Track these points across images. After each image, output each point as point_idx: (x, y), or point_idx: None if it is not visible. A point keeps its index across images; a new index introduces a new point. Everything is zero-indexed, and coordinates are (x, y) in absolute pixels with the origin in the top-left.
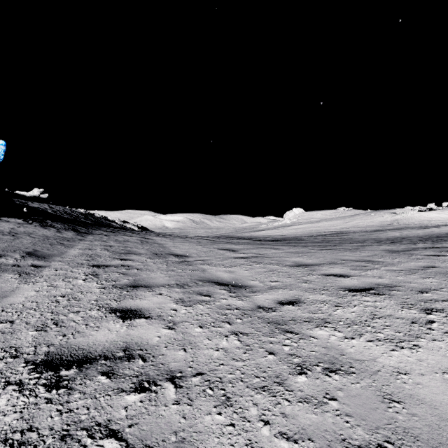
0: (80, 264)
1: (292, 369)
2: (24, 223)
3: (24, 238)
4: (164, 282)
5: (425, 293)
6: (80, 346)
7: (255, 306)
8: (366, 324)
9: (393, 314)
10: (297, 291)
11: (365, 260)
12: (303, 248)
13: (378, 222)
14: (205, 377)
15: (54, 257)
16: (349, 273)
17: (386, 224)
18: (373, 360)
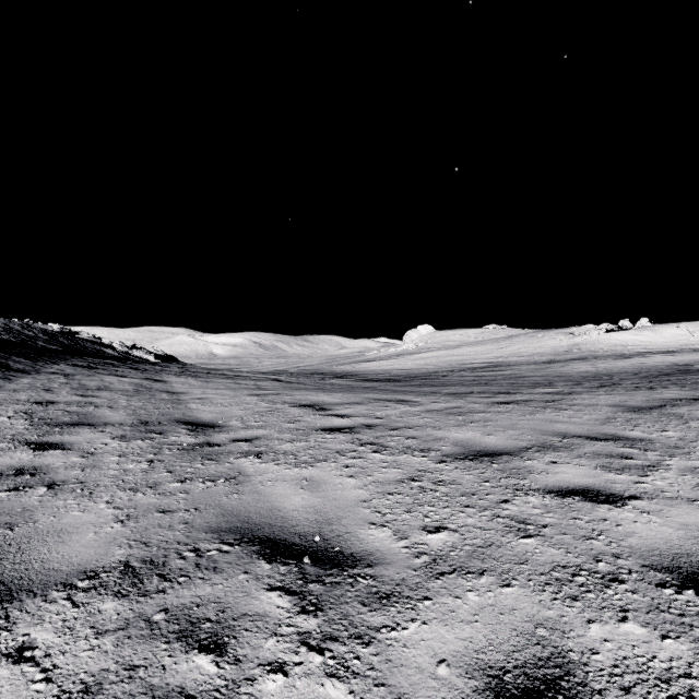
0: None
1: None
2: None
3: None
4: (87, 557)
5: None
6: None
7: None
8: None
9: None
10: (526, 591)
11: (607, 434)
12: (456, 399)
13: (549, 348)
14: None
15: None
16: (611, 483)
17: (562, 351)
18: None
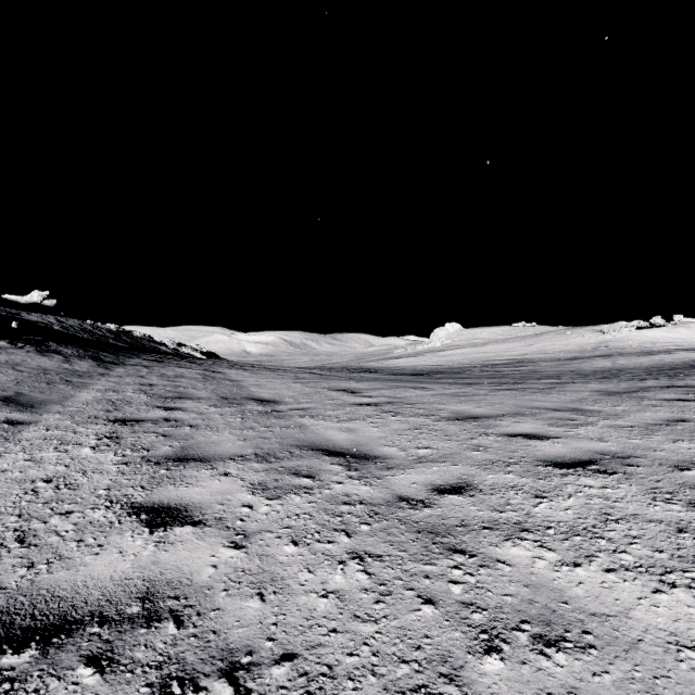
0: (92, 417)
1: (473, 639)
2: (10, 347)
3: (4, 372)
4: (235, 451)
5: (687, 470)
6: (57, 590)
7: (394, 498)
8: (596, 534)
9: (640, 513)
10: (464, 467)
11: (570, 408)
12: (465, 387)
13: (576, 346)
14: (299, 665)
15: (49, 406)
16: (548, 432)
17: (589, 348)
18: (624, 615)
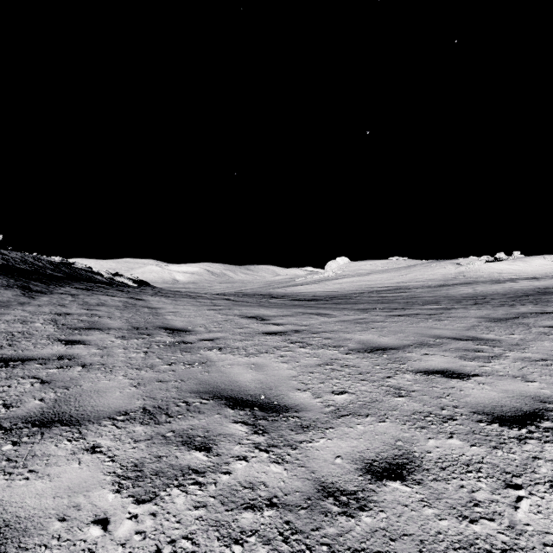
0: None
1: None
2: None
3: None
4: (119, 404)
5: None
6: None
7: (315, 489)
8: None
9: None
10: (393, 424)
11: (469, 336)
12: (363, 313)
13: (440, 275)
14: None
15: None
16: (463, 367)
17: (451, 277)
18: None
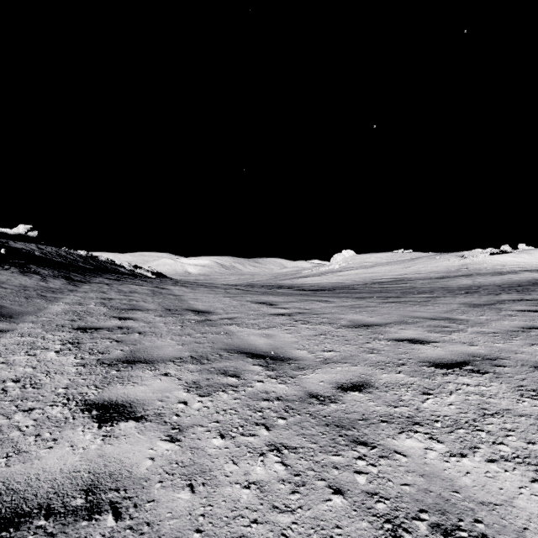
0: (59, 326)
1: (378, 529)
2: None
3: None
4: (174, 354)
5: None
6: (12, 483)
7: (305, 394)
8: (477, 427)
9: (511, 408)
10: (362, 367)
11: (443, 317)
12: (359, 300)
13: (444, 268)
14: None
15: (25, 317)
16: (428, 337)
17: (454, 269)
18: (509, 504)
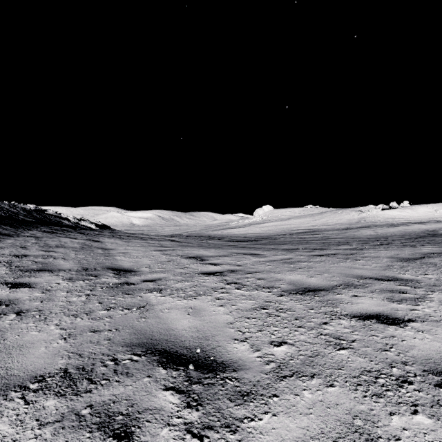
0: None
1: None
2: None
3: None
4: (38, 365)
5: None
6: None
7: None
8: None
9: None
10: (344, 390)
11: (389, 276)
12: (288, 253)
13: (346, 220)
14: None
15: None
16: (395, 310)
17: (354, 222)
18: None
